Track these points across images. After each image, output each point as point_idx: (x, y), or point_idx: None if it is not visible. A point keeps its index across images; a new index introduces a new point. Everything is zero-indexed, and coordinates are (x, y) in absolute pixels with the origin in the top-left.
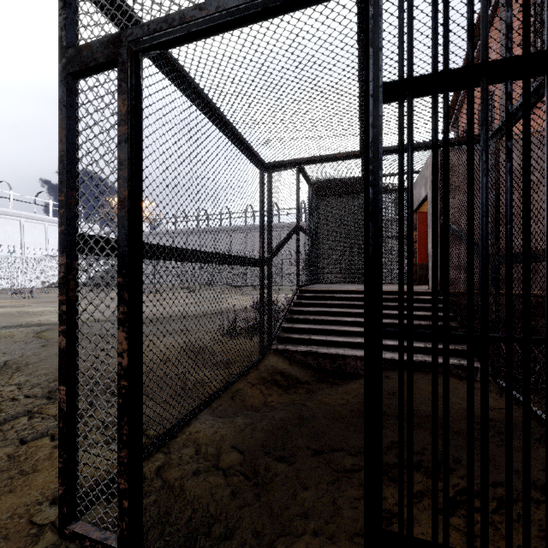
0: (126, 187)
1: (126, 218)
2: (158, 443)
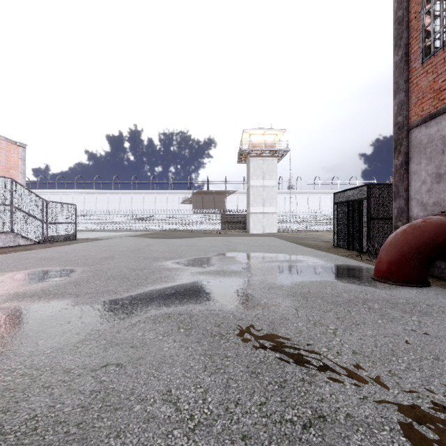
0: (337, 215)
1: (337, 218)
2: (345, 245)
